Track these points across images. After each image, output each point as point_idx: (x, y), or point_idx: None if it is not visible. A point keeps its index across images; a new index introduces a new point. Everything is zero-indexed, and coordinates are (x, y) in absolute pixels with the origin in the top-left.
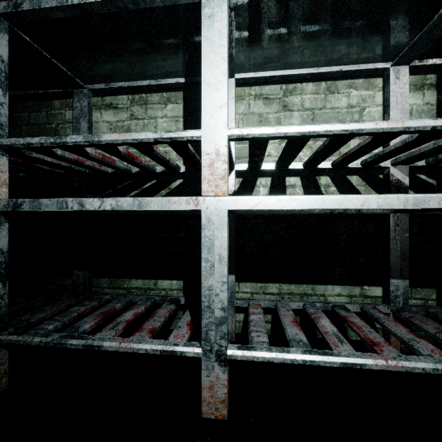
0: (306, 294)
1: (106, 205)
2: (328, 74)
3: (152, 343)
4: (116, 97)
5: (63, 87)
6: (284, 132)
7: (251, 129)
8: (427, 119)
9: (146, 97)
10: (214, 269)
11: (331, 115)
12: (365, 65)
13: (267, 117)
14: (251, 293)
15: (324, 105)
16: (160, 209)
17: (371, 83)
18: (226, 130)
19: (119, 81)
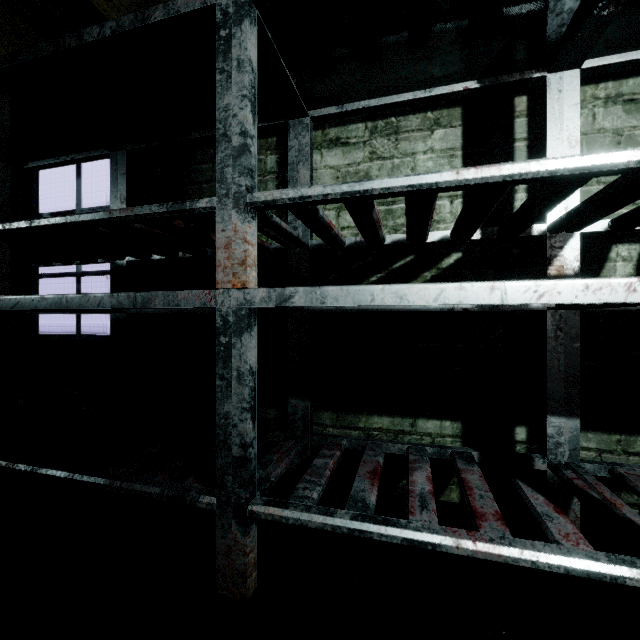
0: None
1: (449, 296)
2: None
3: (540, 550)
4: (346, 126)
5: (271, 118)
6: None
7: None
8: None
9: (396, 122)
10: None
11: None
12: None
13: (632, 134)
14: (598, 451)
15: None
16: (565, 302)
17: None
18: None
19: (360, 100)
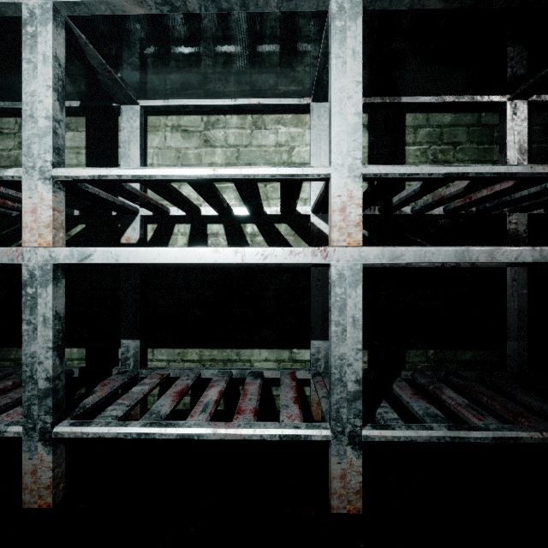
0: (231, 360)
1: None
2: (248, 107)
3: None
4: (0, 119)
5: None
6: (117, 176)
7: (80, 170)
8: (266, 167)
9: None
10: (38, 333)
11: (257, 154)
12: (287, 100)
13: (186, 152)
14: (168, 361)
15: (251, 142)
16: None
17: (301, 119)
18: (51, 170)
19: None
